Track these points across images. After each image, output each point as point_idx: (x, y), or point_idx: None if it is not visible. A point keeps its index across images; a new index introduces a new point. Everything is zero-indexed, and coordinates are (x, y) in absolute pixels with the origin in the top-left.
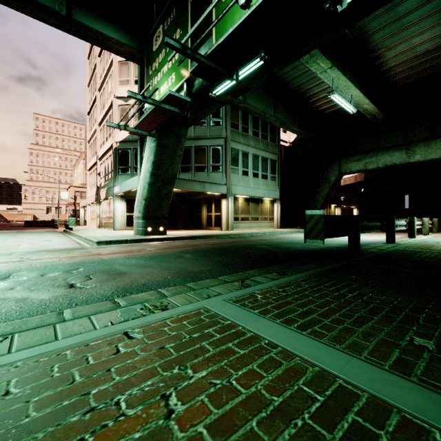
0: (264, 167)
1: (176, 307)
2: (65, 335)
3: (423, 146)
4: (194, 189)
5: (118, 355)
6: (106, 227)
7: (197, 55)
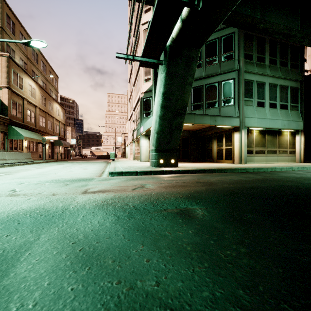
0: (283, 96)
1: None
2: None
3: None
4: (205, 123)
5: None
6: (137, 159)
7: None
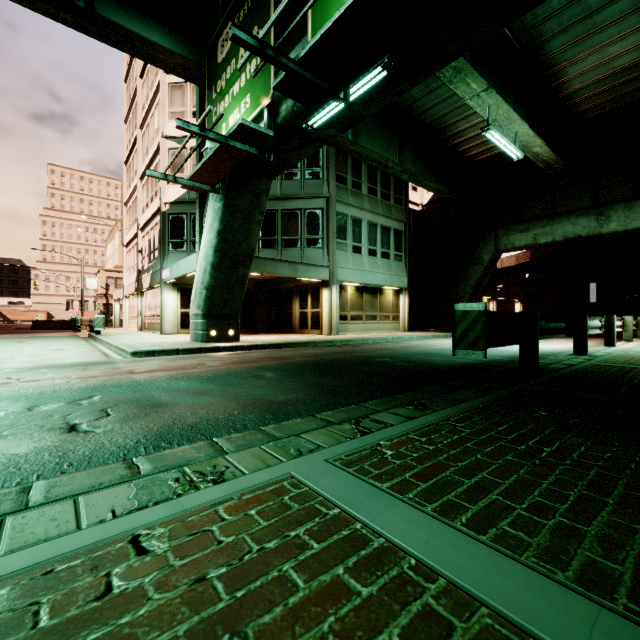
0: (384, 240)
1: (240, 476)
2: (13, 546)
3: (622, 209)
4: (281, 273)
5: (106, 602)
6: (151, 329)
7: (283, 58)
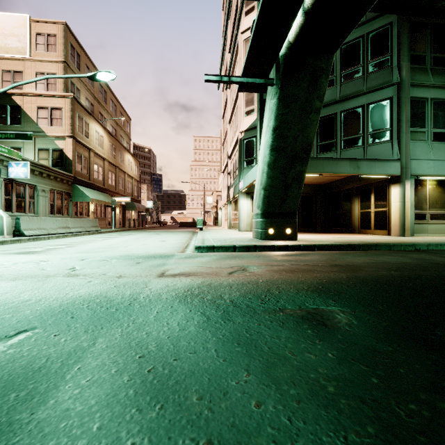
0: None
1: None
2: None
3: None
4: (341, 171)
5: None
6: (234, 227)
7: None
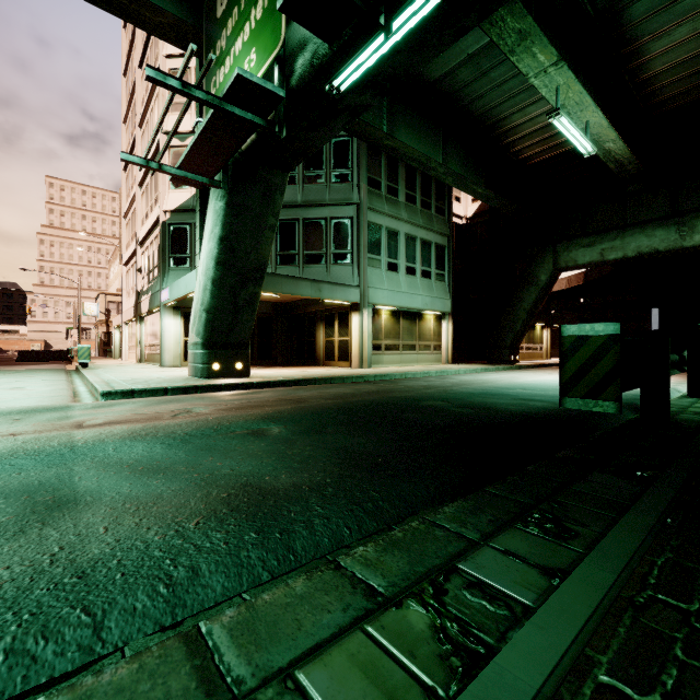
0: (425, 257)
1: None
2: None
3: None
4: (302, 293)
5: None
6: (151, 361)
7: None
